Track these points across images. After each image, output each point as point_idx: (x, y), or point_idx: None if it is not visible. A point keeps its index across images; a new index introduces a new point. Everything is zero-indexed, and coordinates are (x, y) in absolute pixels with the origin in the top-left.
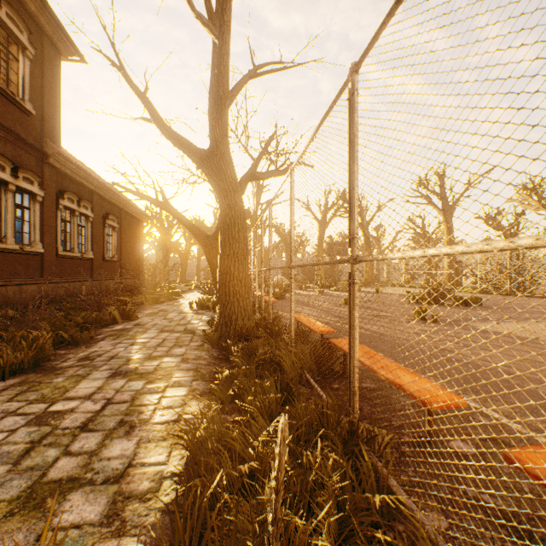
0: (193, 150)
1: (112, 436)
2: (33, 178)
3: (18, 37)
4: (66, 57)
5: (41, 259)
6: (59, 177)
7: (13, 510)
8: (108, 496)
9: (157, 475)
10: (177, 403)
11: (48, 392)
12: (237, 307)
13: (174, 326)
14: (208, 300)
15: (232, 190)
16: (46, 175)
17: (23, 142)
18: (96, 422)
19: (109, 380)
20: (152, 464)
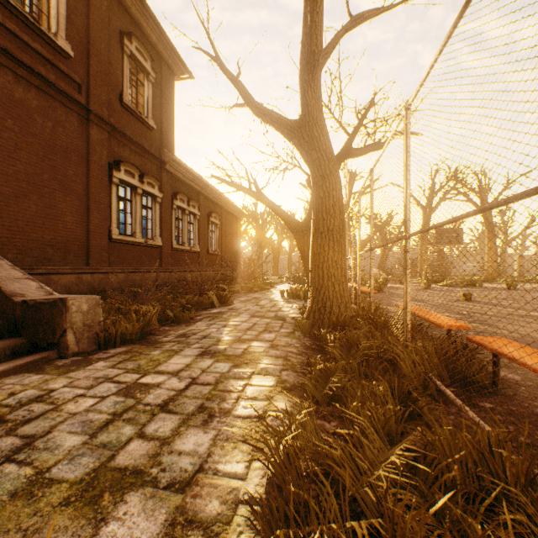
0: (283, 123)
1: (188, 423)
2: (154, 183)
3: (143, 66)
4: (179, 77)
5: (160, 251)
6: (173, 181)
7: (70, 497)
8: (168, 510)
9: (230, 495)
10: (263, 394)
11: (143, 363)
12: (332, 292)
13: (265, 312)
14: (299, 290)
15: (326, 159)
16: (164, 180)
17: (147, 152)
18: (177, 403)
19: (197, 359)
20: (226, 474)
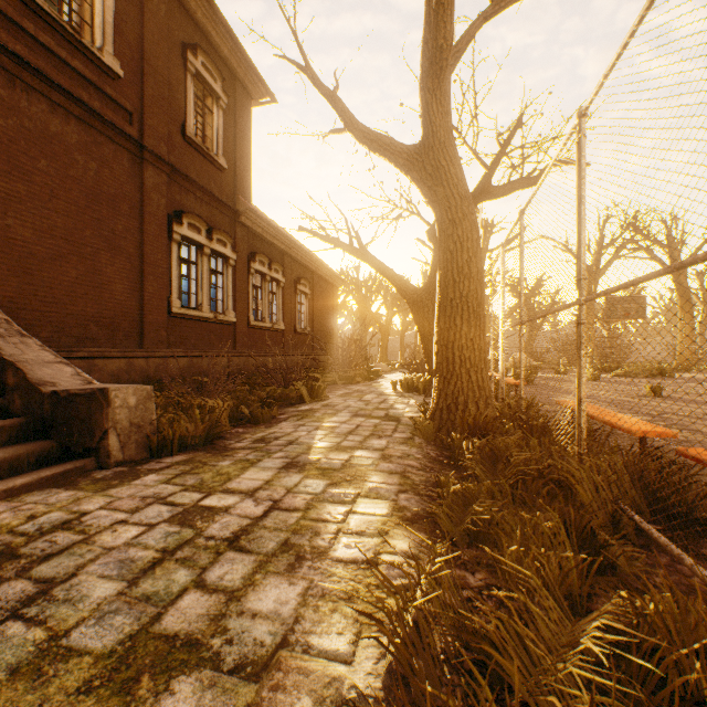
0: (397, 150)
1: (266, 568)
2: (226, 240)
3: (212, 88)
4: (257, 101)
5: (233, 330)
6: (250, 237)
7: (92, 680)
8: None
9: (329, 688)
10: (373, 527)
11: (208, 478)
12: (466, 383)
13: (371, 410)
14: (416, 380)
15: (457, 197)
16: (238, 236)
17: (217, 200)
18: (251, 536)
19: (281, 473)
20: (322, 653)
